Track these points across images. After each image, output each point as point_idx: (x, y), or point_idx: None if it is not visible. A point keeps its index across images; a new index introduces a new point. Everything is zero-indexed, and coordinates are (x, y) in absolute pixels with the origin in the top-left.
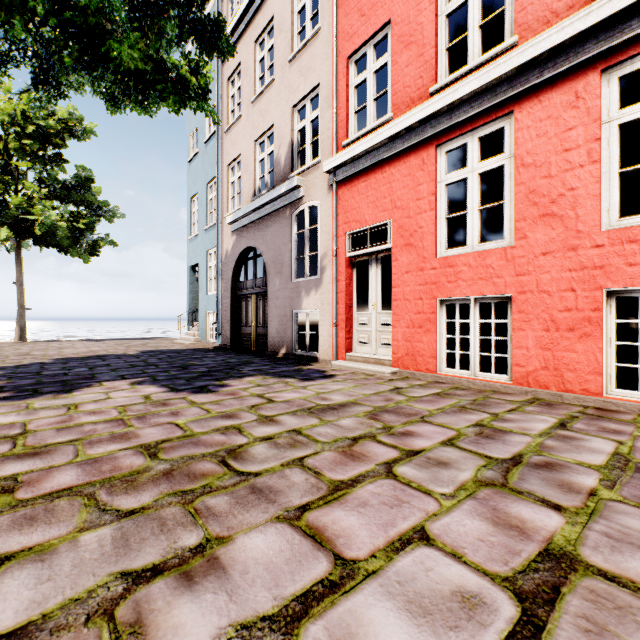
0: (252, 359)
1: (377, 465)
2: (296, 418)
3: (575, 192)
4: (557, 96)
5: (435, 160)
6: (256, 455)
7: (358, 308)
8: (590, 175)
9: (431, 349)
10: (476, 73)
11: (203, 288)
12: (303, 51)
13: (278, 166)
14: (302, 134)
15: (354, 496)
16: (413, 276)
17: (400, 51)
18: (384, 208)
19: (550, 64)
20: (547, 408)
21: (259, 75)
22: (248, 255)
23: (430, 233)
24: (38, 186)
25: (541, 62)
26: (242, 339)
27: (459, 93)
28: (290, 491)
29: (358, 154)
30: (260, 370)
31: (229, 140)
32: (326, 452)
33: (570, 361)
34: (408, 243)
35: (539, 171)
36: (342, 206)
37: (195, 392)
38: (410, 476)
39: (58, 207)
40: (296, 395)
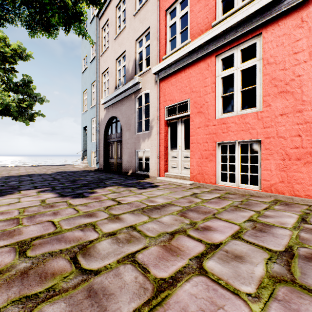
0: (113, 176)
1: (190, 260)
2: (133, 216)
3: (301, 77)
4: (289, 21)
5: (215, 64)
6: (100, 251)
7: (171, 148)
8: (311, 67)
9: (213, 171)
10: (240, 10)
11: (89, 138)
12: (141, 9)
13: (128, 72)
14: (141, 59)
15: (175, 299)
16: (202, 130)
17: (195, 4)
18: (186, 92)
19: (285, 2)
20: (287, 207)
21: (118, 25)
22: (112, 121)
23: (212, 105)
24: (1, 84)
25: (280, 1)
26: (109, 165)
27: (230, 23)
28: (121, 294)
29: (171, 62)
30: (116, 182)
31: (102, 60)
32: (152, 247)
33: (298, 178)
34: (199, 111)
35: (278, 66)
36: (162, 92)
37: (74, 197)
38: (217, 272)
39: (13, 96)
40: (135, 199)
